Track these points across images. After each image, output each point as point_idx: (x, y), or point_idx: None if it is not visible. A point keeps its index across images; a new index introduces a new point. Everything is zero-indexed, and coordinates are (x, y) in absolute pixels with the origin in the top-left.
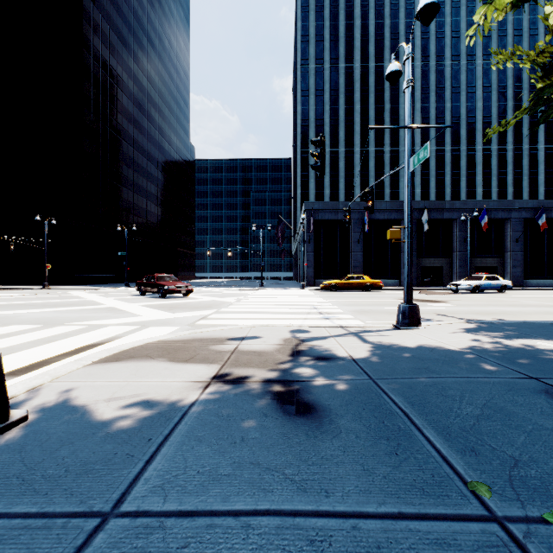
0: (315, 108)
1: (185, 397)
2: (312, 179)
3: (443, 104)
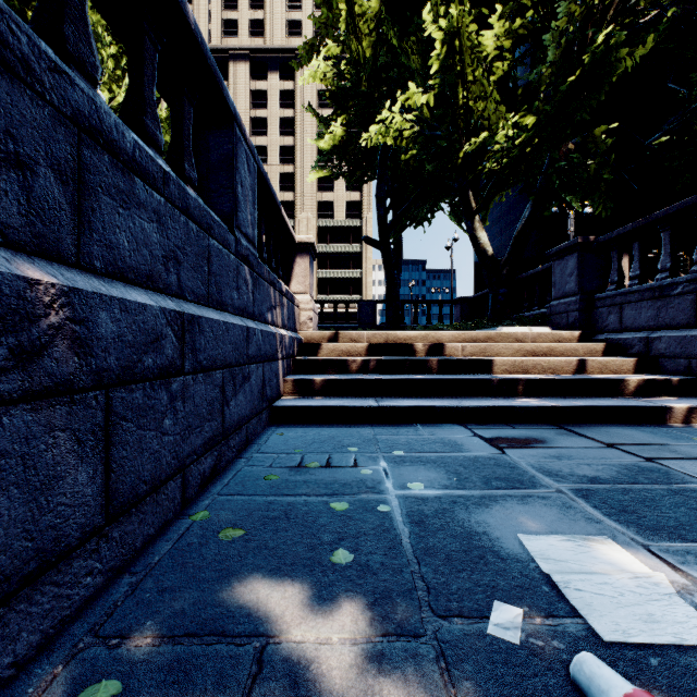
0: None
1: None
2: None
3: None
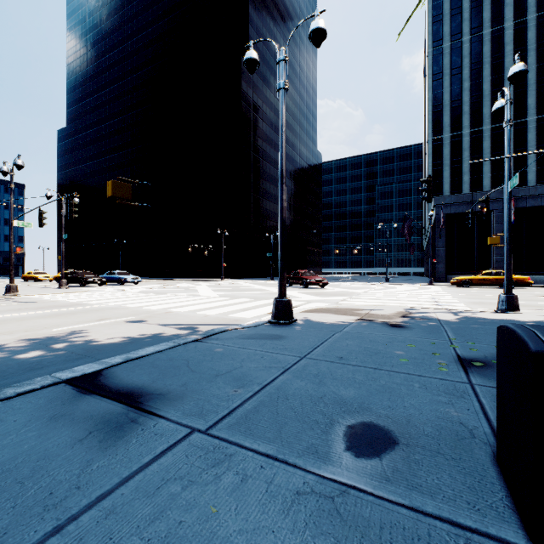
0: (451, 89)
1: (348, 322)
2: (446, 167)
3: None
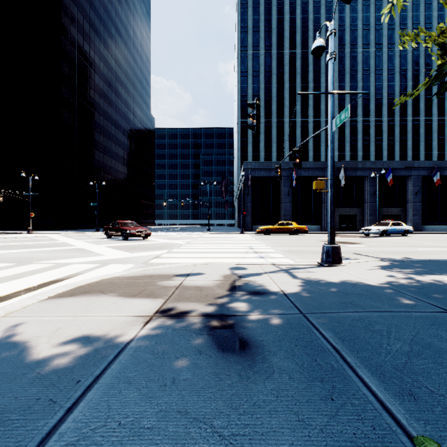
0: (253, 86)
1: (125, 333)
2: (250, 144)
3: (356, 84)
